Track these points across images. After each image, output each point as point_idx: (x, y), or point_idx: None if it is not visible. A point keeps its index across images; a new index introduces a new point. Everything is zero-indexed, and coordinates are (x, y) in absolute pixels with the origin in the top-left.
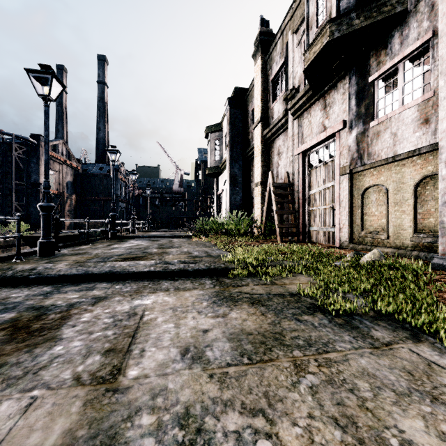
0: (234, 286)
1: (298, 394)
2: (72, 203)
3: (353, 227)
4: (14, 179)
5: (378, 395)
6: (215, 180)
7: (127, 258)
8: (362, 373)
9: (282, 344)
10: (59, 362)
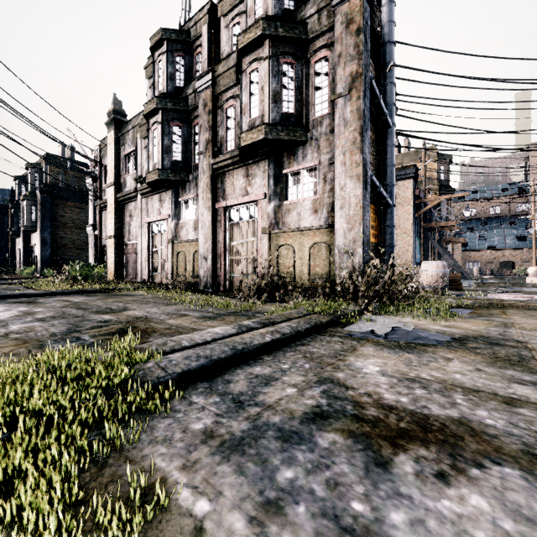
0: None
1: None
2: None
3: None
4: None
5: None
6: None
7: None
8: None
9: None
10: None
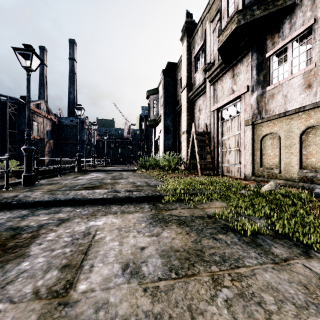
0: (166, 209)
1: (216, 307)
2: (50, 146)
3: (254, 164)
4: (9, 128)
5: (282, 308)
6: (153, 129)
7: (87, 187)
8: (267, 287)
9: (202, 260)
10: (24, 276)
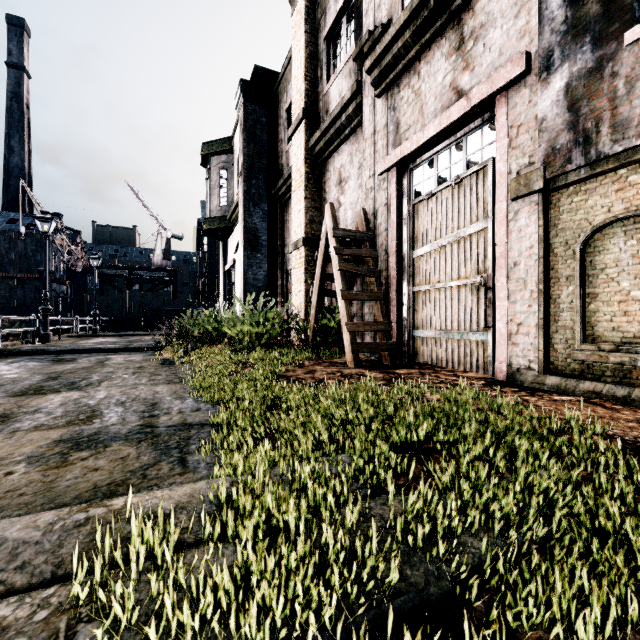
0: None
1: None
2: None
3: (549, 332)
4: None
5: None
6: (222, 245)
7: None
8: None
9: None
10: None
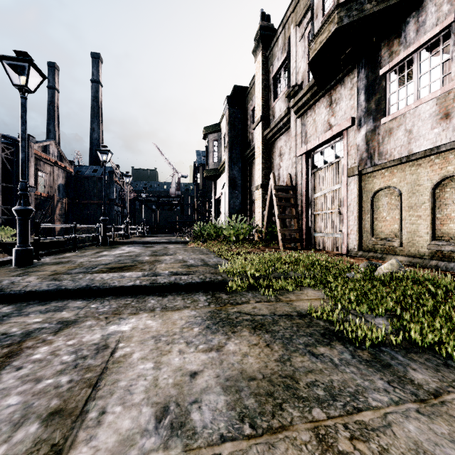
0: (232, 303)
1: None
2: (63, 207)
3: (362, 233)
4: (2, 181)
5: None
6: (214, 183)
7: (113, 268)
8: (417, 453)
9: (296, 397)
10: None
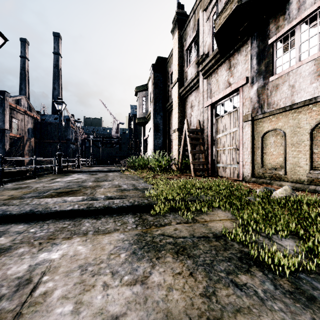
0: (157, 225)
1: None
2: (30, 145)
3: (254, 164)
4: None
5: None
6: (143, 128)
7: (61, 193)
8: None
9: None
10: None
